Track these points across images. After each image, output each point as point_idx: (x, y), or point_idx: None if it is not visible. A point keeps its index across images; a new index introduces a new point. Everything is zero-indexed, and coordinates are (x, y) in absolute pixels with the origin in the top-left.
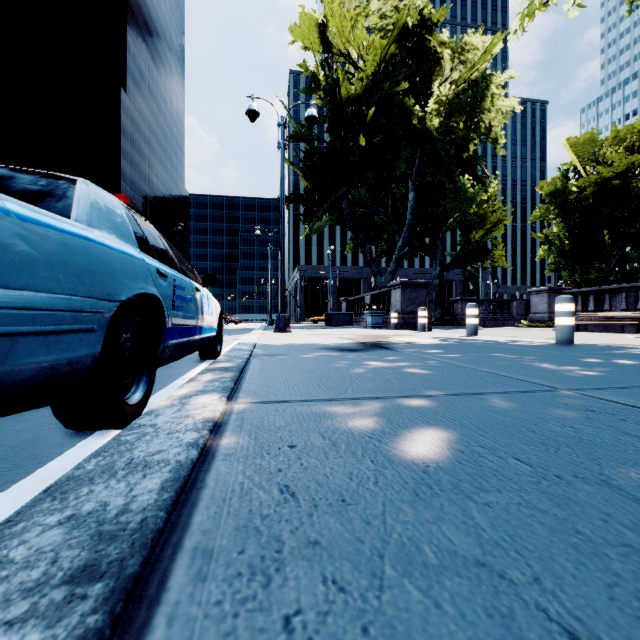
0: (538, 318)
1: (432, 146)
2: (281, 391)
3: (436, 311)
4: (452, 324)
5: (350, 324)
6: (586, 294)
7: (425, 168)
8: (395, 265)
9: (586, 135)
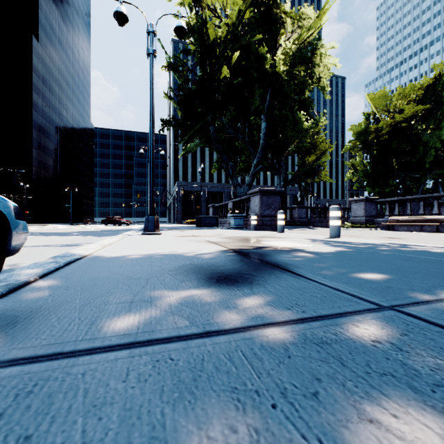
0: (357, 220)
1: (280, 86)
2: None
3: None
4: (292, 225)
5: (216, 225)
6: None
7: (274, 104)
8: (251, 179)
9: (381, 92)
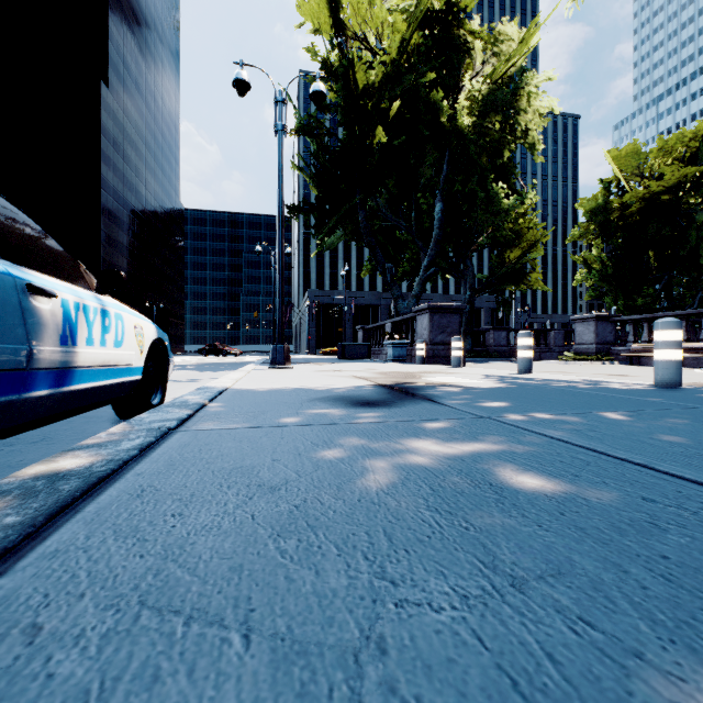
0: (583, 350)
1: (463, 148)
2: None
3: (466, 342)
4: (484, 356)
5: (367, 357)
6: (636, 322)
7: (454, 175)
8: (420, 288)
9: (630, 145)
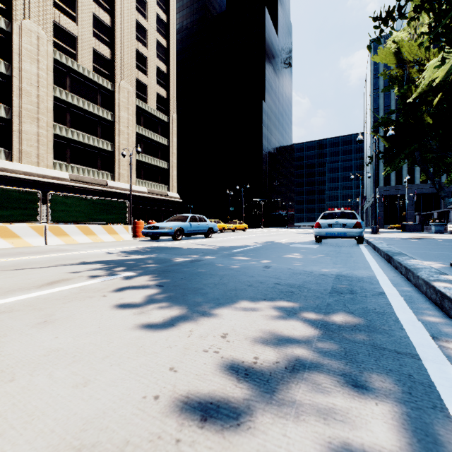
0: None
1: None
2: (386, 241)
3: None
4: None
5: (421, 230)
6: None
7: None
8: None
9: None
